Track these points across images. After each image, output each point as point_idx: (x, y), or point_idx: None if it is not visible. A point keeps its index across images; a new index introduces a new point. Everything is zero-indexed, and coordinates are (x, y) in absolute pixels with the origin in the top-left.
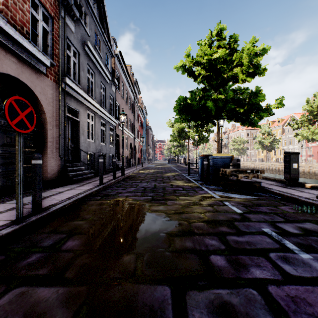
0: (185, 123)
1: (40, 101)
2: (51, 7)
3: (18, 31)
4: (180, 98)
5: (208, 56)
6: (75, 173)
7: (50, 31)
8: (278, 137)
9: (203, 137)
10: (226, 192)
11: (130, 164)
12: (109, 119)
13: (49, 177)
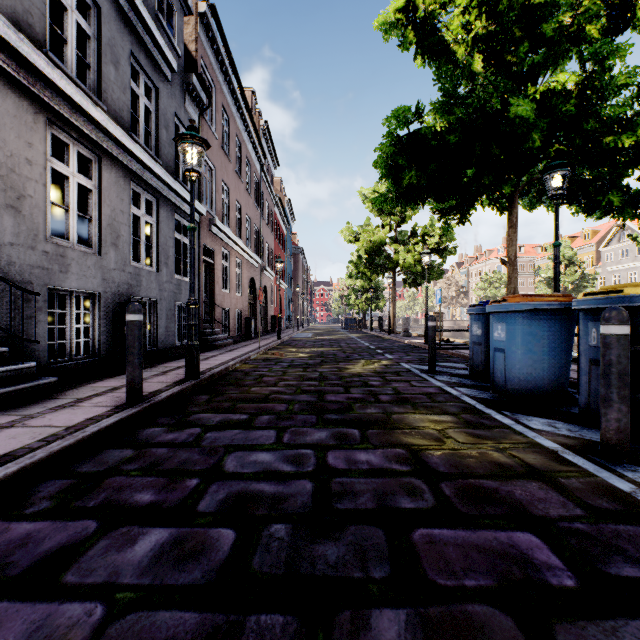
0: (387, 231)
1: None
2: None
3: None
4: (401, 110)
5: None
6: None
7: None
8: (587, 271)
9: (430, 267)
10: None
11: (250, 332)
12: (170, 194)
13: None
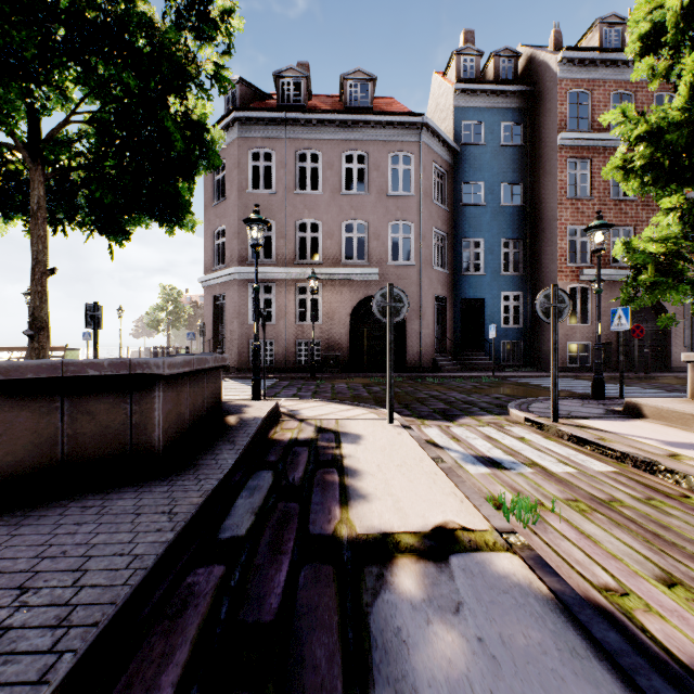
0: None
1: (662, 304)
2: None
3: None
4: None
5: None
6: None
7: None
8: None
9: None
10: None
11: None
12: None
13: (671, 364)
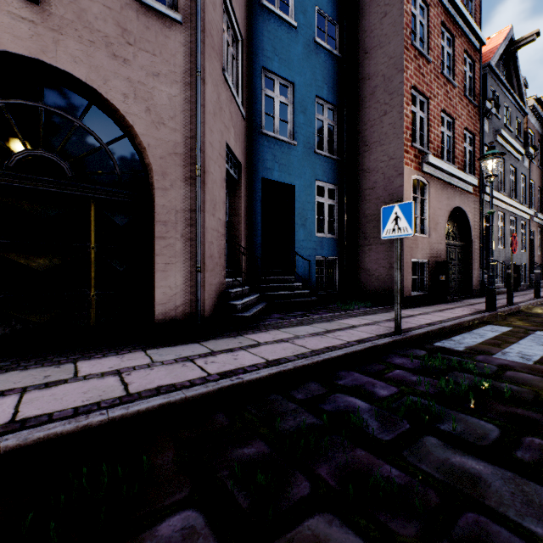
0: None
1: (468, 218)
2: (473, 126)
3: (459, 170)
4: None
5: None
6: None
7: (471, 149)
8: None
9: None
10: None
11: None
12: (519, 213)
13: (472, 287)
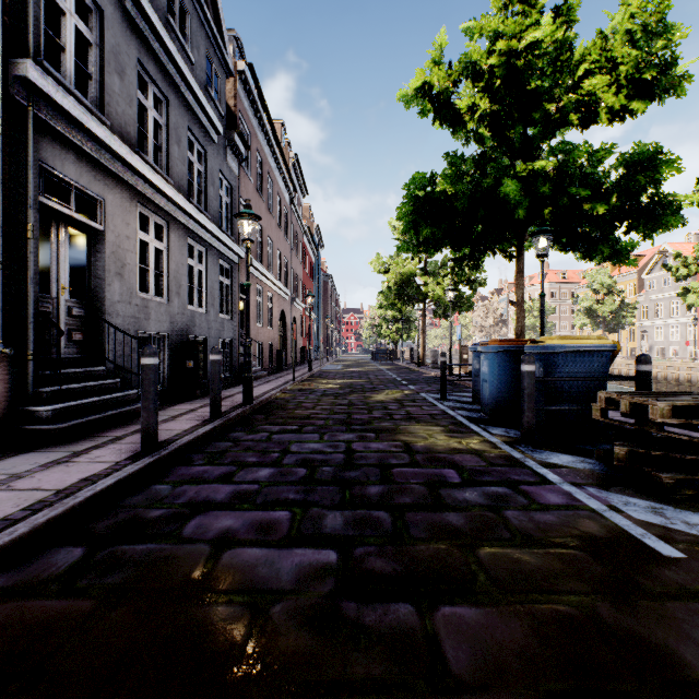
0: (417, 263)
1: None
2: None
3: None
4: (418, 178)
5: (509, 41)
6: (70, 403)
7: None
8: (629, 299)
9: (460, 298)
10: (659, 501)
11: (281, 365)
12: (216, 243)
13: None
